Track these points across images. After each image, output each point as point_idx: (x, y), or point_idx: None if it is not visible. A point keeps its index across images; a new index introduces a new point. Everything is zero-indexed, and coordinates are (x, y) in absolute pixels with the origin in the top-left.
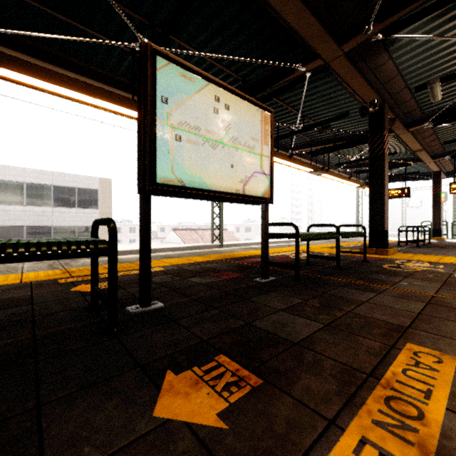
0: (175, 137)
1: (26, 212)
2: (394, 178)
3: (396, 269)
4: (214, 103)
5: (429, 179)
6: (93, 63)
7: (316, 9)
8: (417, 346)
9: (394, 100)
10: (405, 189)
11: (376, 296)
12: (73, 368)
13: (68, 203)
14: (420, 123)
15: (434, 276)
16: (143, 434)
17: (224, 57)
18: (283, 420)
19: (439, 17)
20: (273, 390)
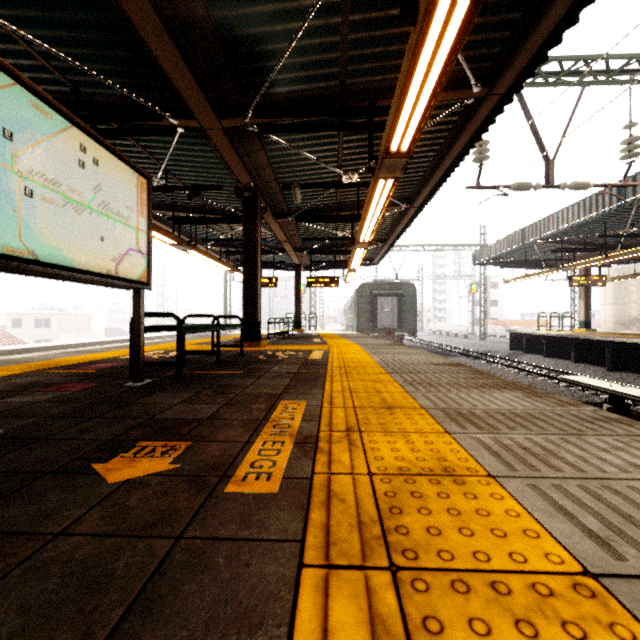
0: (24, 191)
1: None
2: (263, 265)
3: (269, 359)
4: (79, 154)
5: (293, 270)
6: None
7: (196, 69)
8: (287, 401)
9: (265, 188)
10: (273, 279)
11: (257, 379)
12: None
13: None
14: (285, 217)
15: (296, 361)
16: (113, 491)
17: (48, 48)
18: (217, 451)
19: (300, 134)
20: (203, 443)
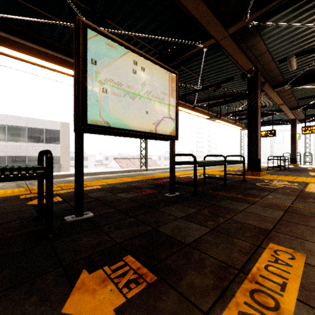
0: (102, 90)
1: (7, 146)
2: (265, 123)
3: (265, 186)
4: (133, 66)
5: (289, 124)
6: (52, 38)
7: (210, 2)
8: (277, 245)
9: (264, 69)
10: (272, 131)
11: (250, 206)
12: (8, 269)
13: (38, 140)
14: (282, 85)
15: (291, 191)
16: None
17: (145, 36)
18: (167, 313)
19: (295, 11)
20: (164, 286)
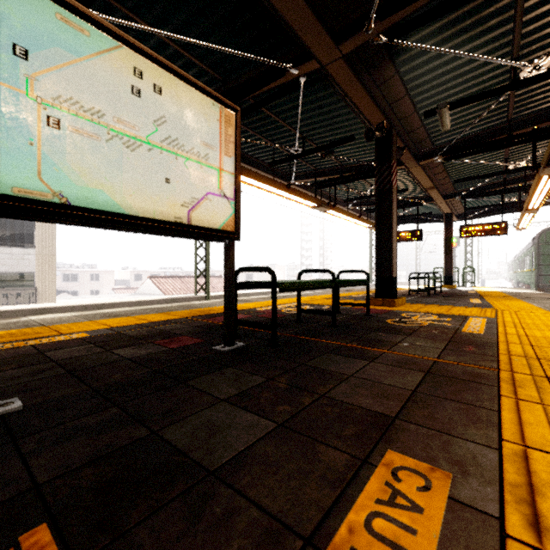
0: (47, 120)
1: None
2: (407, 219)
3: (400, 325)
4: (132, 79)
5: (442, 221)
6: None
7: None
8: (401, 455)
9: (403, 127)
10: (417, 232)
11: (367, 365)
12: None
13: None
14: (430, 156)
15: (440, 333)
16: None
17: (189, 40)
18: None
19: (447, 28)
20: None
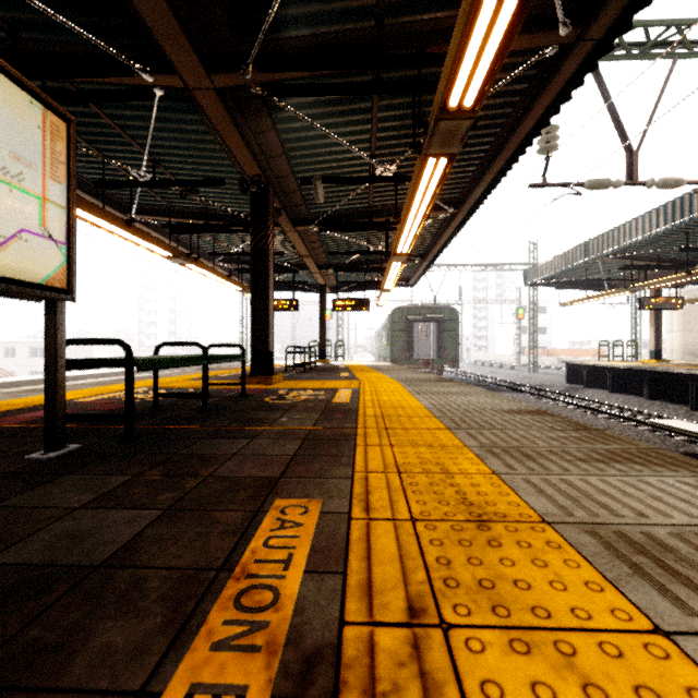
0: None
1: None
2: (283, 286)
3: (279, 402)
4: None
5: (317, 292)
6: None
7: None
8: (286, 500)
9: (280, 186)
10: (293, 301)
11: (250, 442)
12: None
13: None
14: (306, 224)
15: (315, 406)
16: None
17: None
18: None
19: (321, 106)
20: None
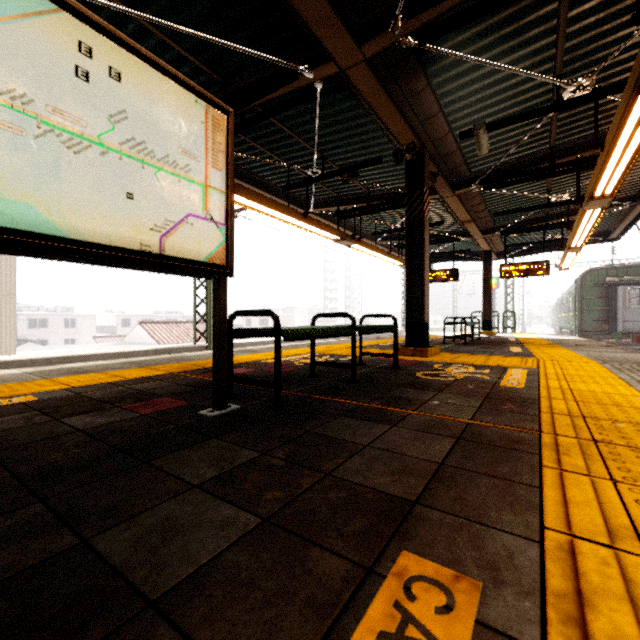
0: None
1: None
2: (443, 257)
3: (432, 378)
4: (75, 56)
5: (480, 260)
6: None
7: None
8: (418, 559)
9: (437, 149)
10: (453, 271)
11: (388, 430)
12: None
13: None
14: (467, 185)
15: (475, 388)
16: None
17: (176, 27)
18: None
19: (485, 36)
20: None
